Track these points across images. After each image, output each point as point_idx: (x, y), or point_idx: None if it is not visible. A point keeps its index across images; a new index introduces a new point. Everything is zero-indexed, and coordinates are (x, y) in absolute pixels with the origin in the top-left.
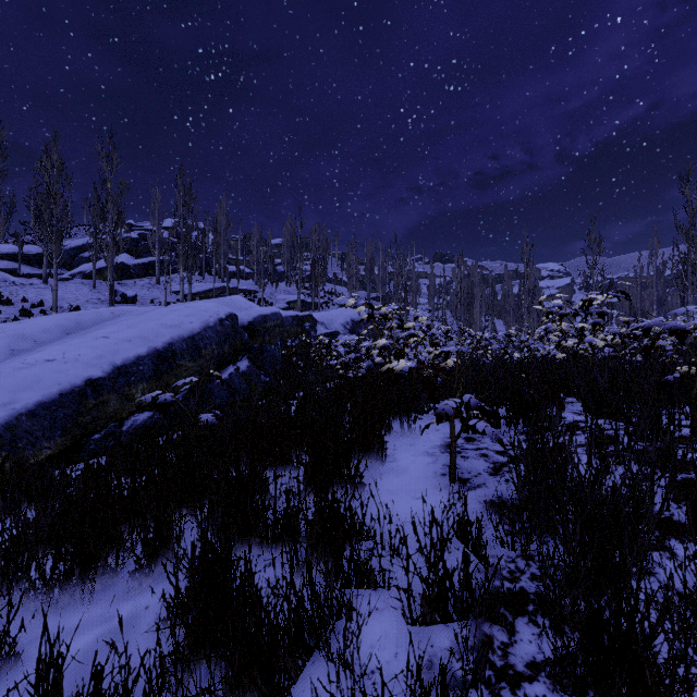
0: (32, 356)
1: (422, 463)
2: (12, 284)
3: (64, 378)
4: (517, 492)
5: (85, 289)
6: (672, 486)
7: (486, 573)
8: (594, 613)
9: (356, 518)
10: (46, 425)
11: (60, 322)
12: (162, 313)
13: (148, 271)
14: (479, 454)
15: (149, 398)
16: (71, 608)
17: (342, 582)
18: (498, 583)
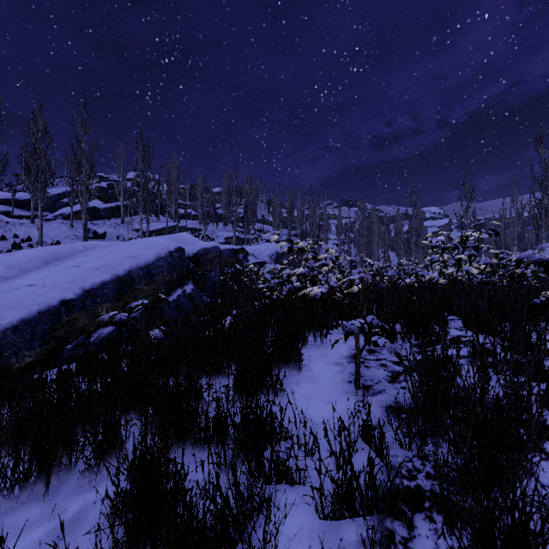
0: (17, 282)
1: (332, 372)
2: (6, 224)
3: (43, 299)
4: (413, 400)
5: (64, 227)
6: (548, 397)
7: (388, 475)
8: (489, 522)
9: (276, 422)
10: (27, 337)
11: (41, 254)
12: (123, 246)
13: (115, 213)
14: (379, 364)
15: (107, 317)
16: (30, 502)
17: (263, 481)
18: (398, 480)
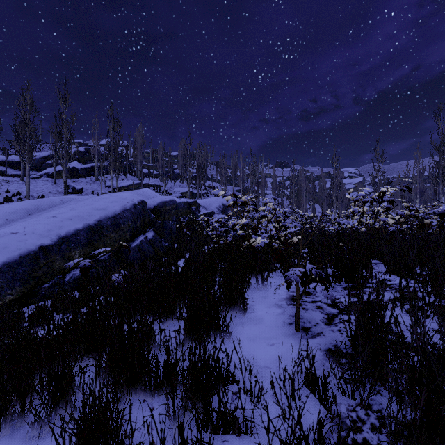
0: (2, 230)
1: (273, 314)
2: (0, 181)
3: (23, 245)
4: (354, 347)
5: (49, 184)
6: None
7: (338, 435)
8: None
9: (224, 368)
10: (9, 278)
11: (25, 206)
12: (95, 200)
13: (90, 173)
14: (316, 306)
15: (72, 264)
16: None
17: (211, 435)
18: (343, 432)
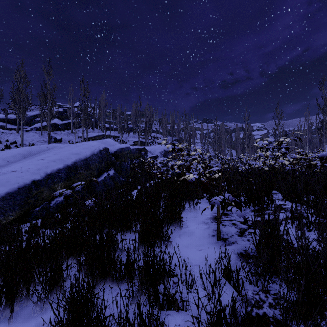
0: (5, 169)
1: (201, 228)
2: (1, 133)
3: (21, 180)
4: (257, 251)
5: (37, 135)
6: None
7: (245, 309)
8: None
9: (167, 265)
10: (11, 204)
11: (21, 152)
12: (71, 147)
13: (67, 127)
14: (231, 223)
15: (58, 193)
16: (0, 323)
17: (158, 310)
18: (250, 309)
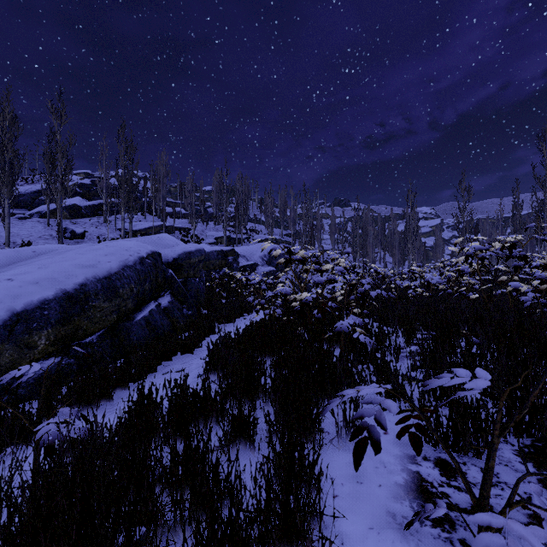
0: None
1: None
2: None
3: None
4: None
5: (40, 226)
6: None
7: None
8: None
9: None
10: None
11: None
12: (80, 252)
13: (98, 212)
14: None
15: None
16: None
17: None
18: None
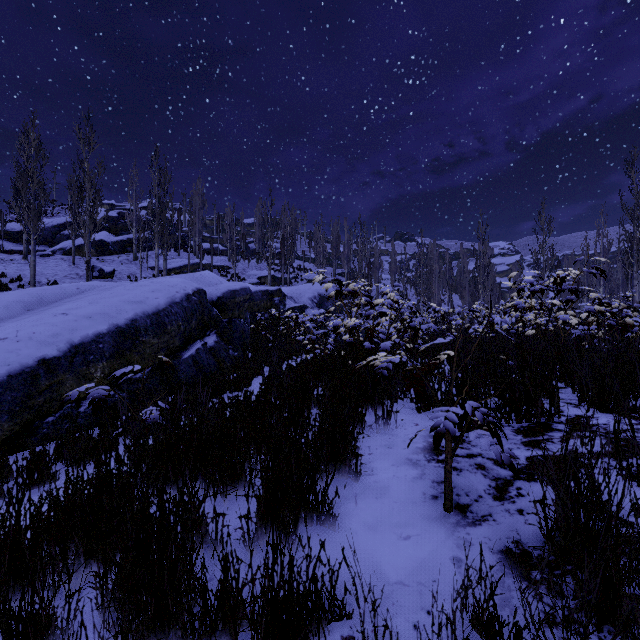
0: None
1: (405, 478)
2: None
3: (15, 358)
4: (560, 557)
5: (64, 264)
6: None
7: None
8: None
9: (326, 591)
10: None
11: (21, 298)
12: (127, 288)
13: (126, 248)
14: (474, 465)
15: (76, 393)
16: None
17: None
18: None
